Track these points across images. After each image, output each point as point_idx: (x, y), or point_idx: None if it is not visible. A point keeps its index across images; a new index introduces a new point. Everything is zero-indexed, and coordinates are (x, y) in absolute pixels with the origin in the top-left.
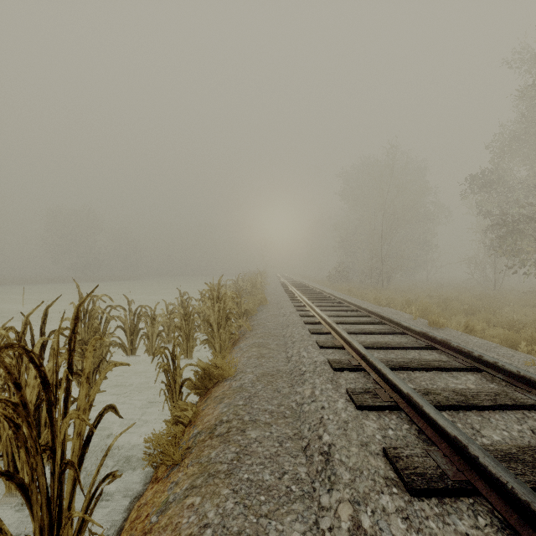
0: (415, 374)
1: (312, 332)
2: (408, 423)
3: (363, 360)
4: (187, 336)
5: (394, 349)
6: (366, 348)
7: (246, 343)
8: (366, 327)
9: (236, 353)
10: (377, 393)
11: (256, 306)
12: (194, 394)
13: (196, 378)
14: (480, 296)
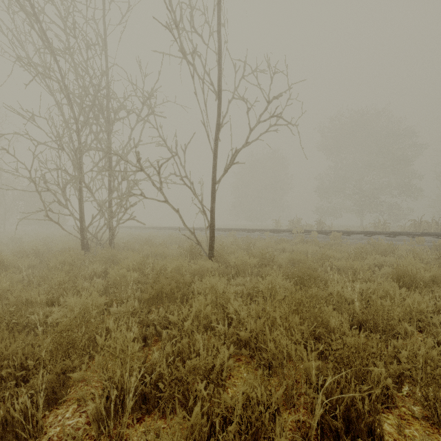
0: None
1: None
2: None
3: None
4: None
5: None
6: None
7: None
8: None
9: None
10: None
11: None
12: None
13: None
14: None
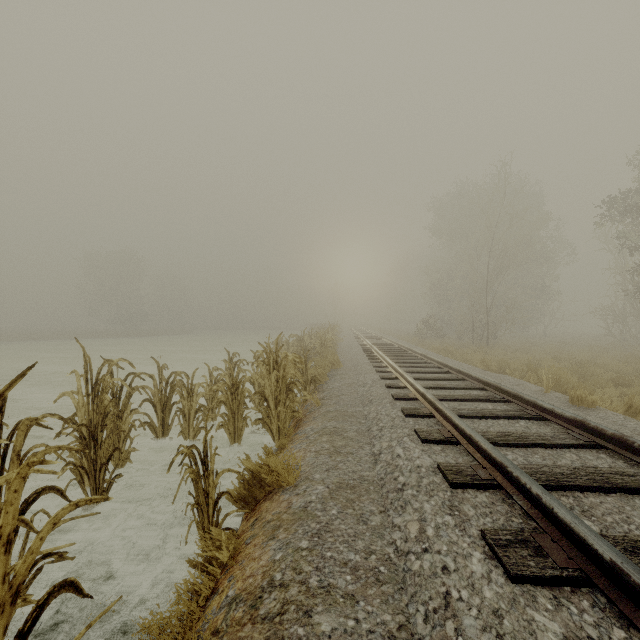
0: (589, 499)
1: (407, 413)
2: (620, 625)
3: (497, 470)
4: (234, 414)
5: (536, 447)
6: (493, 444)
7: (314, 428)
8: (482, 405)
9: (300, 442)
10: (540, 544)
11: (327, 371)
12: (238, 508)
13: (241, 484)
14: (626, 358)
